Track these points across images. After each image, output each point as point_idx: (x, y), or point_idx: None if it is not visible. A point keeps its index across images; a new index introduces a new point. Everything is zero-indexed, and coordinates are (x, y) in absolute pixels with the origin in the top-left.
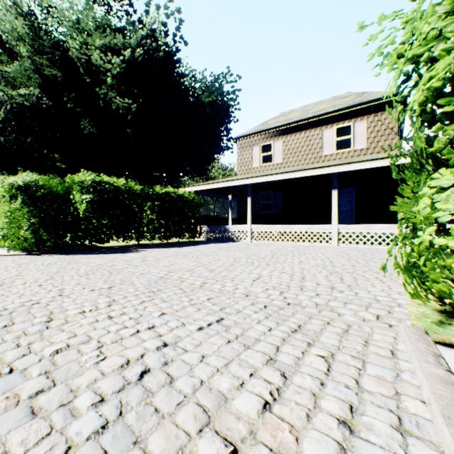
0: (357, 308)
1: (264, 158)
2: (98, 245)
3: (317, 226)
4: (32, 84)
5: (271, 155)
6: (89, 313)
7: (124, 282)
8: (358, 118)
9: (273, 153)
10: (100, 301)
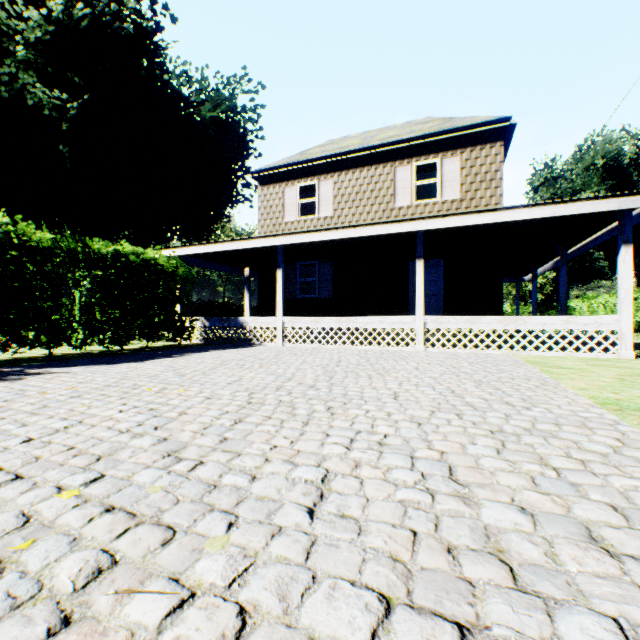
0: None
1: (304, 210)
2: None
3: (392, 319)
4: None
5: (314, 206)
6: None
7: None
8: (448, 153)
9: (318, 200)
10: None
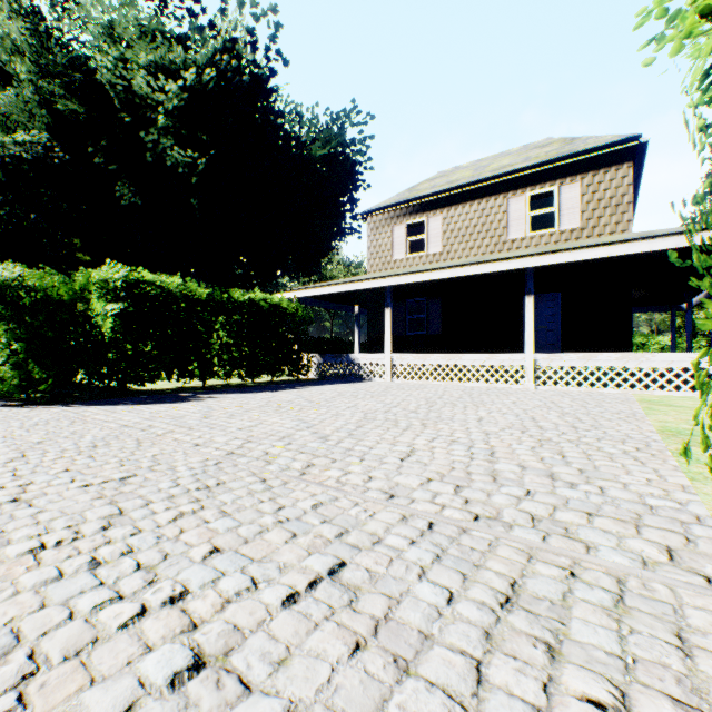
0: (618, 530)
1: (413, 245)
2: (137, 388)
3: (500, 356)
4: (36, 124)
5: (423, 241)
6: (51, 553)
7: (157, 465)
8: (567, 179)
9: (427, 237)
10: (90, 514)
